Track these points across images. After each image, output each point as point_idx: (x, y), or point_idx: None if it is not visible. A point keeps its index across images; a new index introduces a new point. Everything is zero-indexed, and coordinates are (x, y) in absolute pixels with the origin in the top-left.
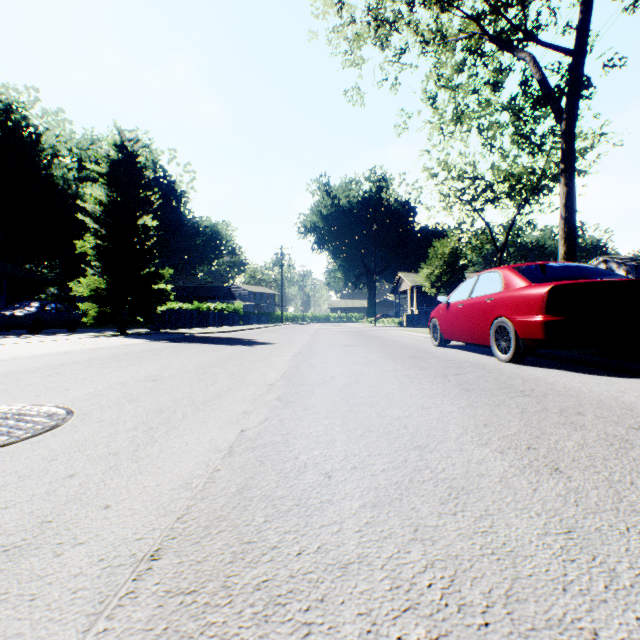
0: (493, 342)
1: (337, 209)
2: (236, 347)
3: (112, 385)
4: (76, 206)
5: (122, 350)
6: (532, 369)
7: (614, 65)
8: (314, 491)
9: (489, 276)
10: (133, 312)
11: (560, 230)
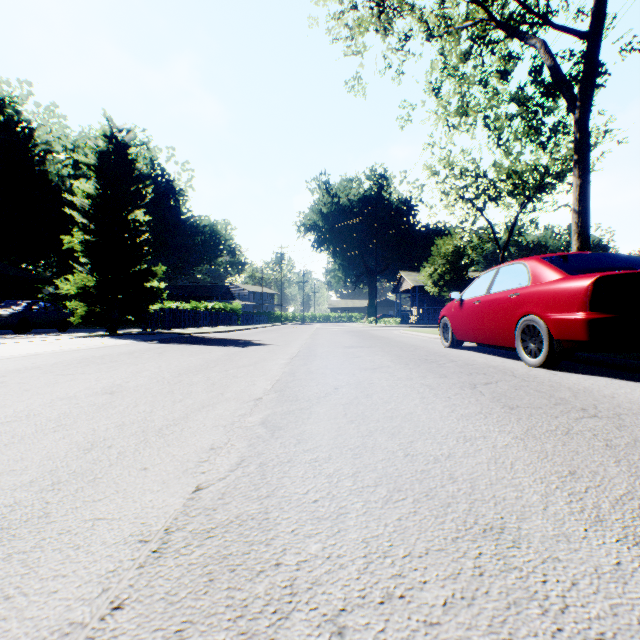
0: (519, 344)
1: (337, 207)
2: (228, 349)
3: (53, 400)
4: (70, 203)
5: (99, 352)
6: (572, 376)
7: (632, 48)
8: None
9: (512, 269)
10: (123, 311)
11: (573, 224)
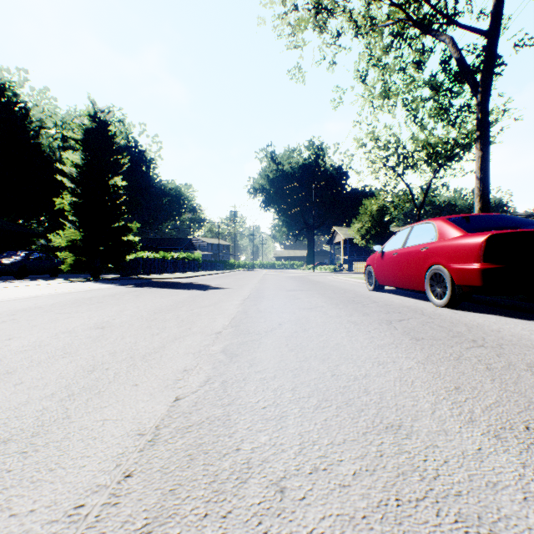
0: (428, 288)
1: (281, 173)
2: (192, 292)
3: (57, 334)
4: (60, 170)
5: (87, 295)
6: (469, 314)
7: (524, 44)
8: (260, 528)
9: (423, 227)
10: (105, 260)
11: (476, 189)
